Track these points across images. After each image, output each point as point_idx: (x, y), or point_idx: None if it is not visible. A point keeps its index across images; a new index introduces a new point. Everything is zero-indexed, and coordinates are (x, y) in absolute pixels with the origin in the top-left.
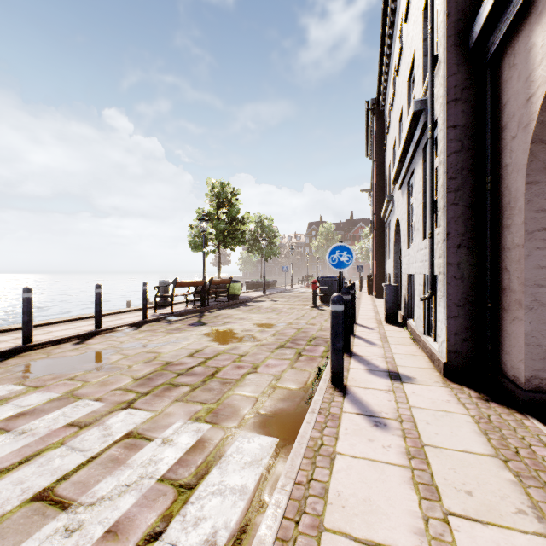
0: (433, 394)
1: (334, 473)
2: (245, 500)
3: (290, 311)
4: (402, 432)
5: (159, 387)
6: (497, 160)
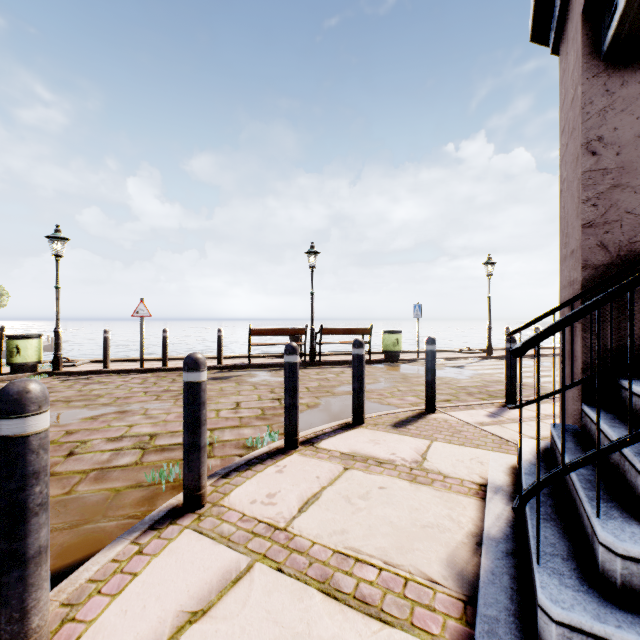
0: None
1: None
2: None
3: None
4: None
5: None
6: None
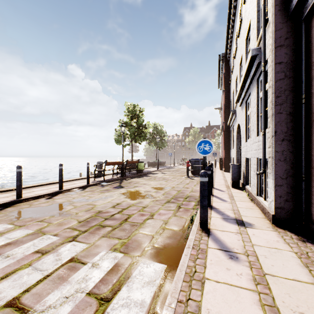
0: (267, 236)
1: (205, 294)
2: (143, 312)
3: (173, 180)
4: (249, 263)
5: (93, 227)
6: (309, 84)
